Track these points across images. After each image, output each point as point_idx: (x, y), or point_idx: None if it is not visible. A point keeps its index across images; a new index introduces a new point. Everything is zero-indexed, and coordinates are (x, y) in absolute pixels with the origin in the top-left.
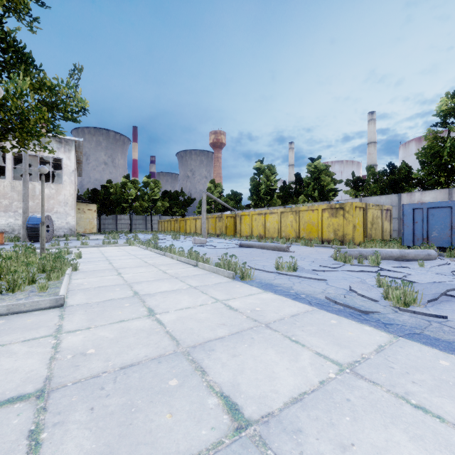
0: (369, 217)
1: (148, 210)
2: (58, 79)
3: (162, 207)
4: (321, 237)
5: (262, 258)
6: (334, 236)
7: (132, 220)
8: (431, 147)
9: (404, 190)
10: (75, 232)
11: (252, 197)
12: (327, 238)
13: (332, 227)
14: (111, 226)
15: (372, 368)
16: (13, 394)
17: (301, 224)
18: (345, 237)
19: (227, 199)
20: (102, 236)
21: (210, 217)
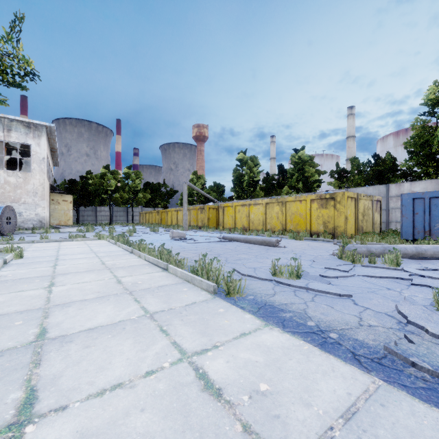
0: (360, 208)
1: (129, 201)
2: None
3: (143, 199)
4: (310, 229)
5: (250, 256)
6: (324, 228)
7: (113, 212)
8: (420, 136)
9: (390, 181)
10: (48, 225)
11: (235, 188)
12: (316, 231)
13: (321, 219)
14: (90, 218)
15: None
16: None
17: (287, 215)
18: (337, 230)
19: (209, 191)
20: (77, 228)
21: (191, 209)
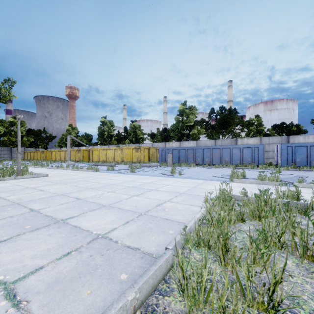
0: (151, 152)
1: (14, 143)
2: (1, 85)
3: (28, 142)
4: (132, 161)
5: (103, 168)
6: (137, 160)
7: None
8: (176, 124)
9: (169, 140)
10: None
11: (99, 138)
12: (134, 161)
13: (136, 156)
14: None
15: (117, 176)
16: (64, 179)
17: (123, 155)
18: (141, 161)
19: (82, 138)
20: None
21: (71, 150)
